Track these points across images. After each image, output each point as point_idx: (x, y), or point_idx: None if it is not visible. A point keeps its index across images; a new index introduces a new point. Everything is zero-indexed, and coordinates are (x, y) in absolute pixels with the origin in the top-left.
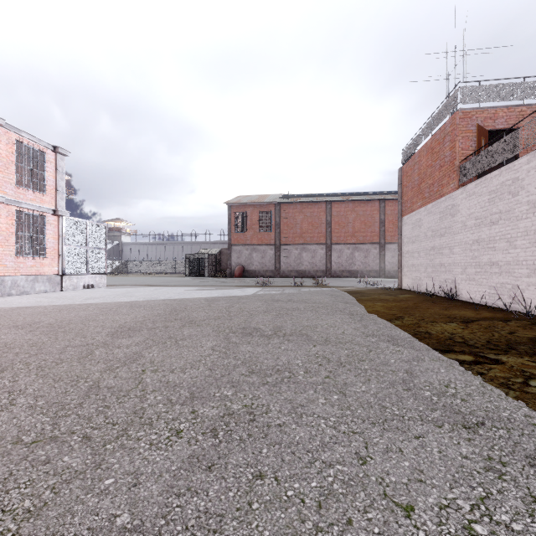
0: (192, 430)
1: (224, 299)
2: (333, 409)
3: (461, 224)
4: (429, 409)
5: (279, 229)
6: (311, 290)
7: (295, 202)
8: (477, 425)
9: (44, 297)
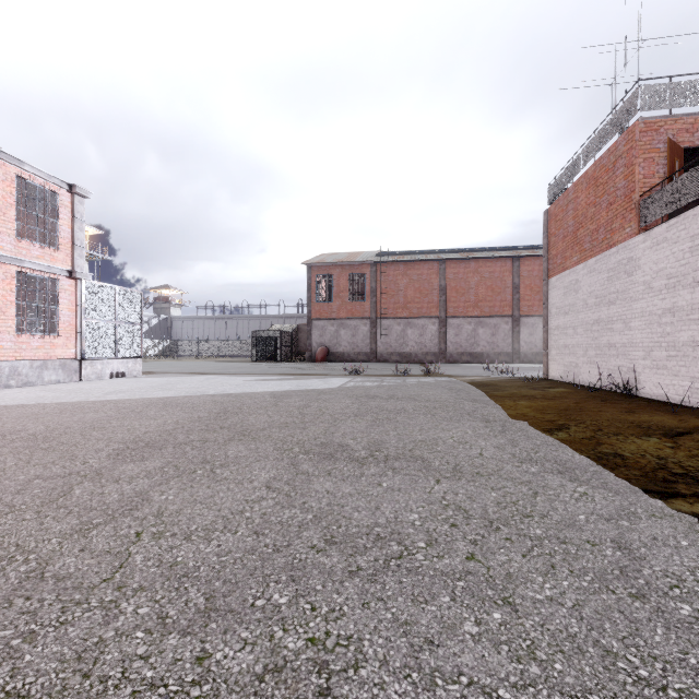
0: None
1: (299, 394)
2: (500, 656)
3: (642, 285)
4: None
5: (375, 297)
6: (420, 380)
7: (397, 261)
8: None
9: (52, 391)
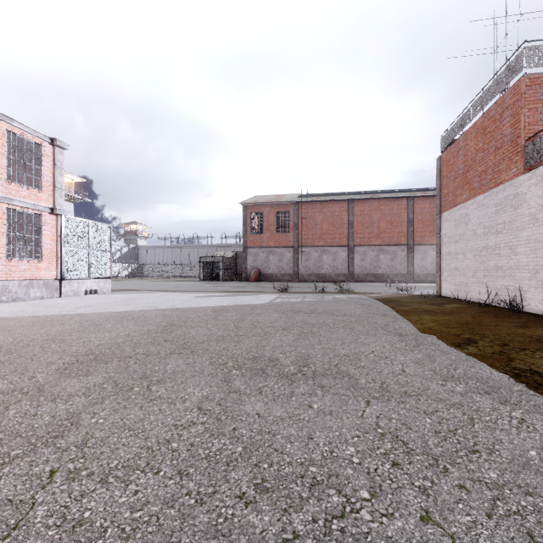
0: None
1: (235, 309)
2: None
3: (528, 217)
4: None
5: (297, 230)
6: (335, 297)
7: (314, 201)
8: None
9: (34, 305)
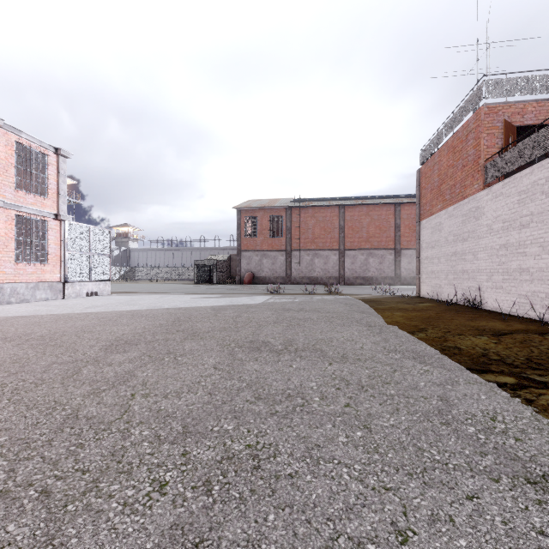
0: (179, 483)
1: (232, 308)
2: (357, 451)
3: (486, 227)
4: (477, 453)
5: (290, 234)
6: (324, 298)
7: (306, 206)
8: (545, 479)
9: (44, 306)
